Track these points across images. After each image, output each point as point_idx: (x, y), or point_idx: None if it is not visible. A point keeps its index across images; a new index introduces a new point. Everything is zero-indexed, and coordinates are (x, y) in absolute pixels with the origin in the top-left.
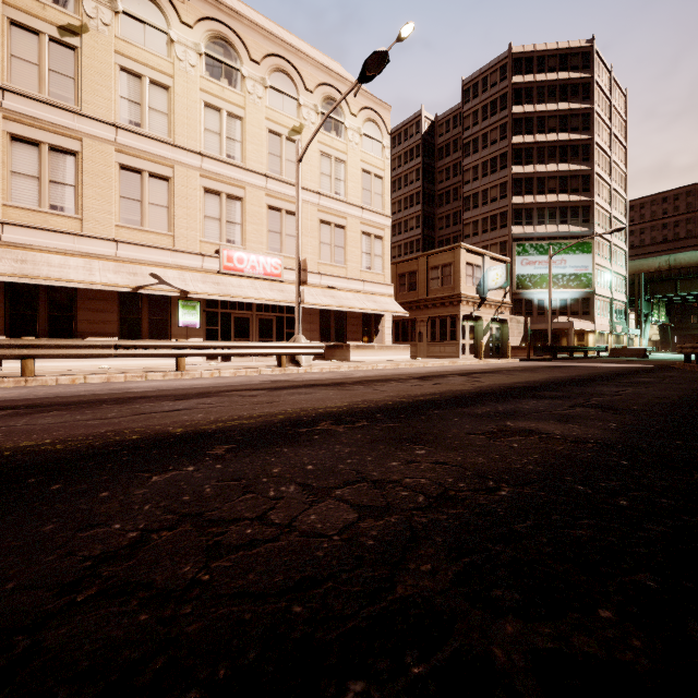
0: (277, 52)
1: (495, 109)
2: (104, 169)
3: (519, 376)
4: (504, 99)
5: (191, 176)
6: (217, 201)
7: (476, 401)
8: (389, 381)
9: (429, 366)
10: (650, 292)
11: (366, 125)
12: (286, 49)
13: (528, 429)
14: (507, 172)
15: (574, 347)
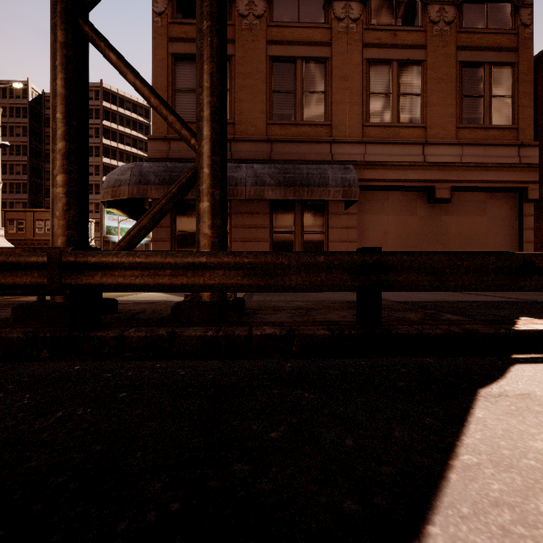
0: None
1: (92, 115)
2: None
3: None
4: (98, 112)
5: None
6: None
7: None
8: None
9: None
10: None
11: None
12: None
13: None
14: (100, 160)
15: None
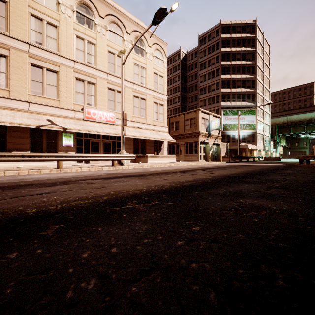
0: (112, 14)
1: (214, 49)
2: (22, 65)
3: (230, 170)
4: (217, 45)
5: (69, 71)
6: (82, 84)
7: (216, 185)
8: (168, 173)
9: (185, 165)
10: (279, 132)
11: (156, 52)
12: (117, 12)
13: (255, 205)
14: (219, 78)
15: (249, 156)
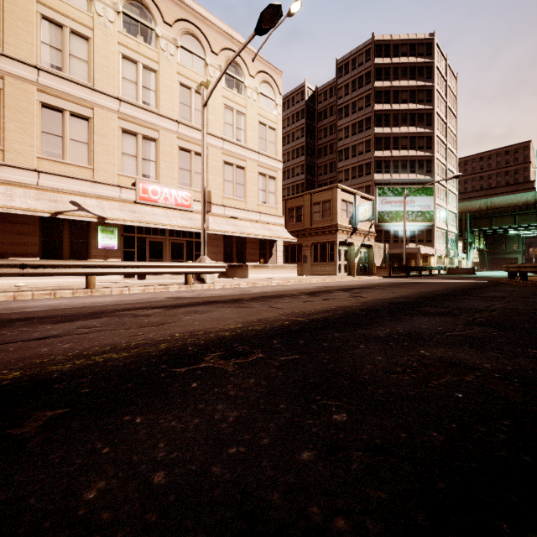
0: (187, 18)
1: (362, 83)
2: (25, 106)
3: (392, 291)
4: (368, 76)
5: (110, 117)
6: (134, 140)
7: (370, 320)
8: (283, 297)
9: (314, 283)
10: (473, 226)
11: (262, 86)
12: (195, 16)
13: (450, 361)
14: (371, 132)
15: (422, 267)
